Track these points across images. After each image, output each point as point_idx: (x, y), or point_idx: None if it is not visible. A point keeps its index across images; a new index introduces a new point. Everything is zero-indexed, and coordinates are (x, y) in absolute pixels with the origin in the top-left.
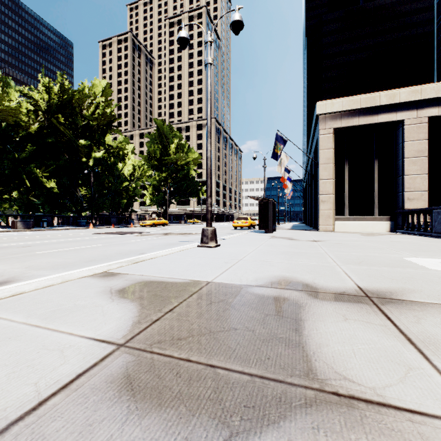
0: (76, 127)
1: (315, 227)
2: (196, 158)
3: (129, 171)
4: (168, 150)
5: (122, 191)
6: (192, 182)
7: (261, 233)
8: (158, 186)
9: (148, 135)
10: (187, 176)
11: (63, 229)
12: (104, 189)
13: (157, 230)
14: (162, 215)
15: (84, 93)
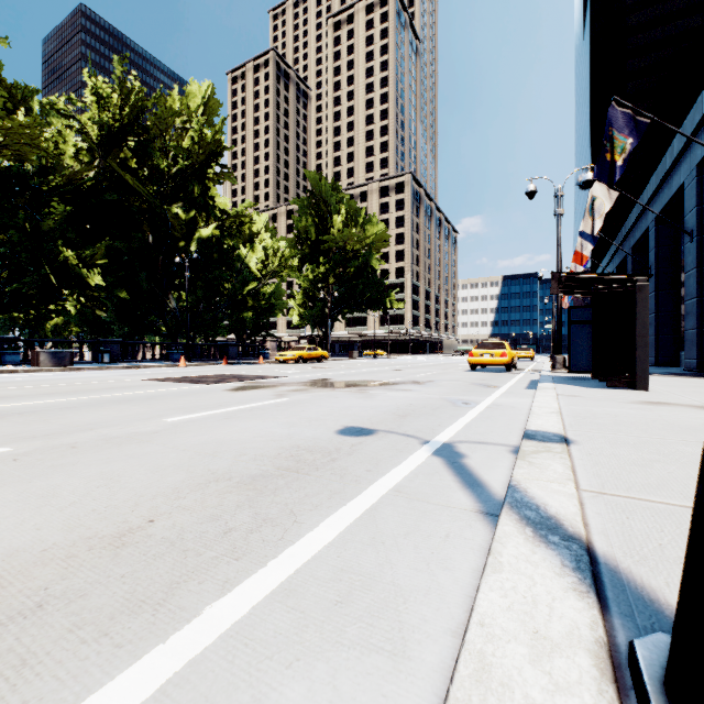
0: (161, 178)
1: (700, 368)
2: (380, 237)
3: (258, 260)
4: (330, 226)
5: (248, 297)
6: (373, 281)
7: (601, 388)
8: (313, 290)
9: (295, 201)
10: (363, 270)
11: (127, 368)
12: (216, 294)
13: (300, 371)
14: (318, 341)
15: (169, 107)
